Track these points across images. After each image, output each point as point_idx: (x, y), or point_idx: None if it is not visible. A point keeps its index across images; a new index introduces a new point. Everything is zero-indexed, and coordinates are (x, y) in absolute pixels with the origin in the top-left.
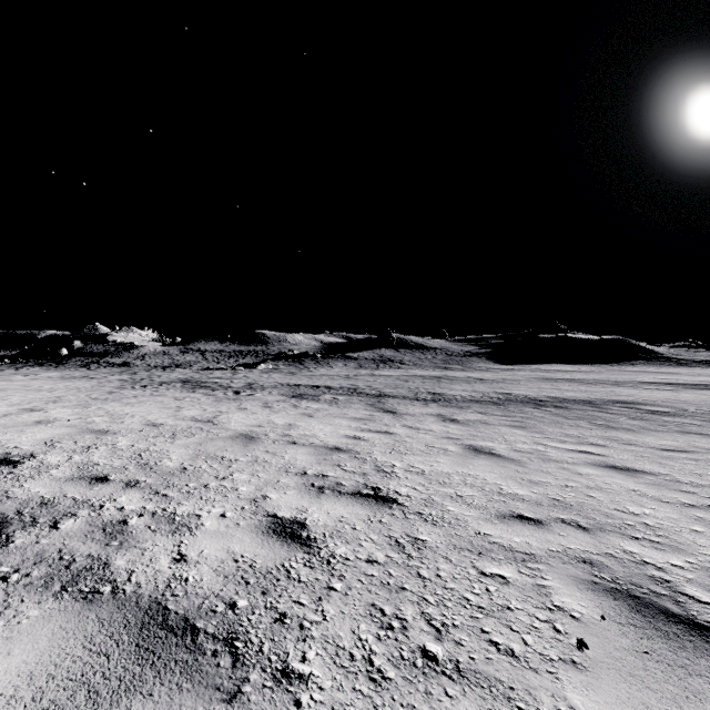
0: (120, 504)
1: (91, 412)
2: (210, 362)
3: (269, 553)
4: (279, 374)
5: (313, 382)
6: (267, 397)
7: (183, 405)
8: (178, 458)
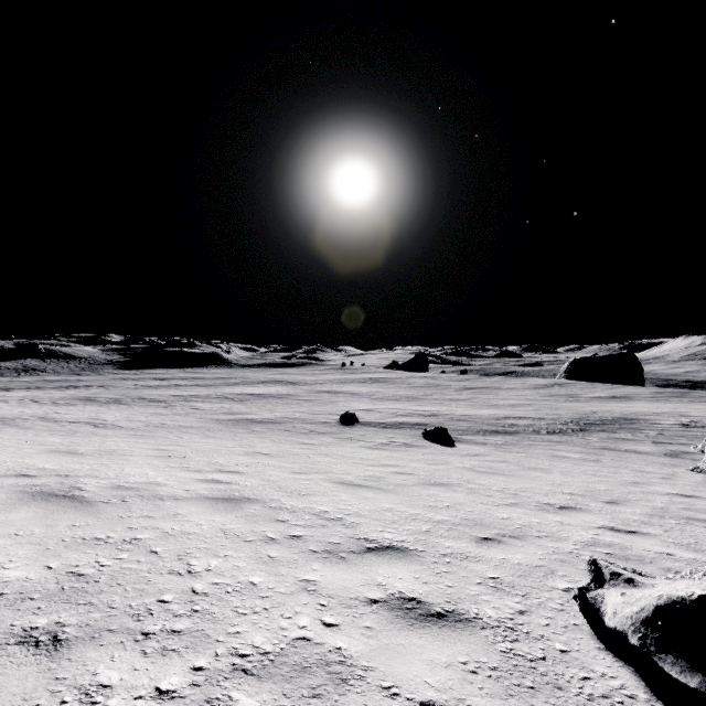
0: None
1: None
2: None
3: None
4: None
5: None
6: None
7: None
8: None
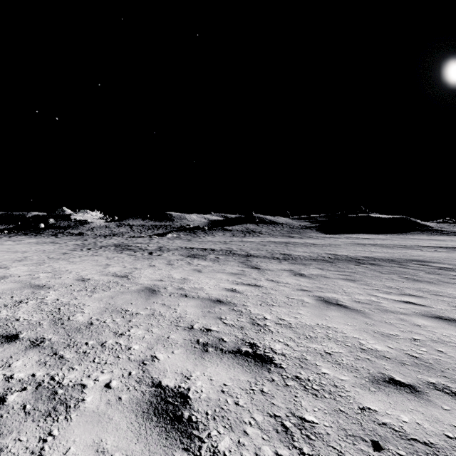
0: (11, 370)
1: (41, 269)
2: (135, 232)
3: (143, 450)
4: (180, 240)
5: (202, 246)
6: (171, 257)
7: (111, 263)
8: (89, 312)
